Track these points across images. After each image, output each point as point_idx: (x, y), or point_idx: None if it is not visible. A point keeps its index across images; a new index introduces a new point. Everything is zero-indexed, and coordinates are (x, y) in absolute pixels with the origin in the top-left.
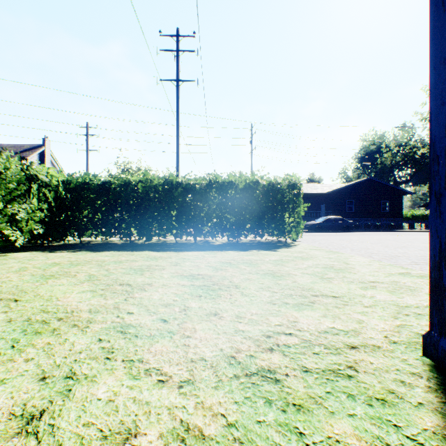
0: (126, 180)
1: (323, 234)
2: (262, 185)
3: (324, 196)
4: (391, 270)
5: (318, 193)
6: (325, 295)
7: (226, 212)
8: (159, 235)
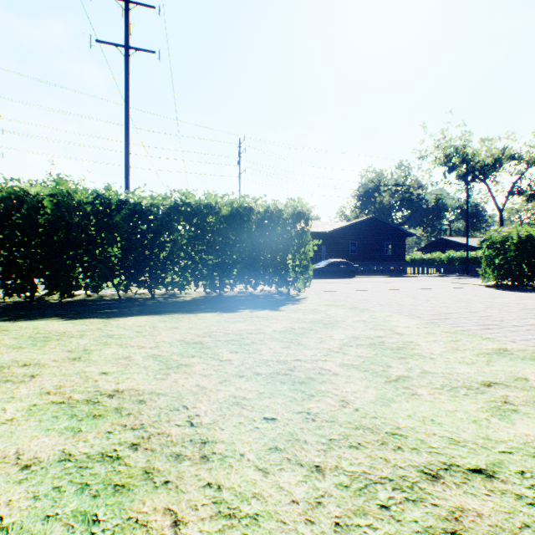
0: (21, 191)
1: (328, 281)
2: (256, 211)
3: (325, 235)
4: (475, 344)
5: (319, 232)
6: (454, 465)
7: (202, 250)
8: (85, 287)
